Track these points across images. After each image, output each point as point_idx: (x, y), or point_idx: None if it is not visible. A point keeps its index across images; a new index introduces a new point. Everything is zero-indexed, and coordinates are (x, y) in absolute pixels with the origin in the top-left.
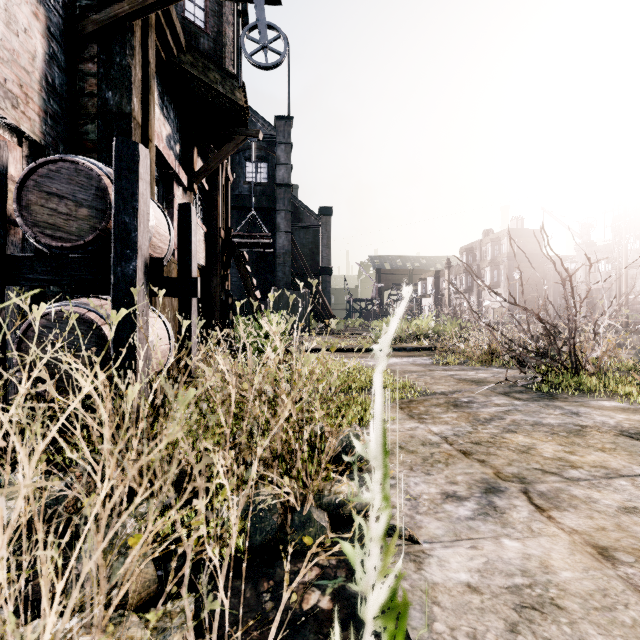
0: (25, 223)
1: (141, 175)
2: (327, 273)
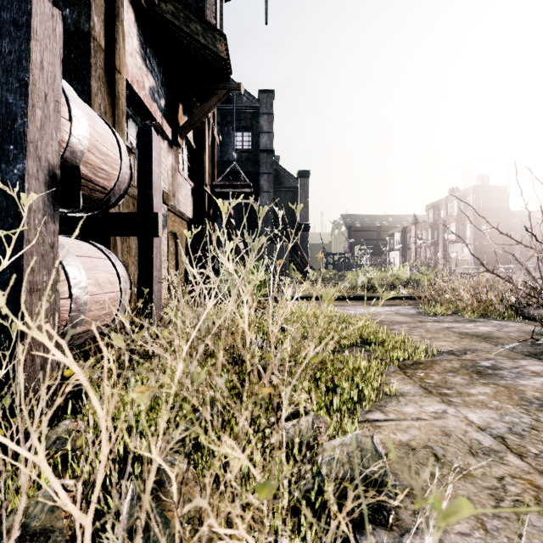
0: None
1: (37, 35)
2: (305, 229)
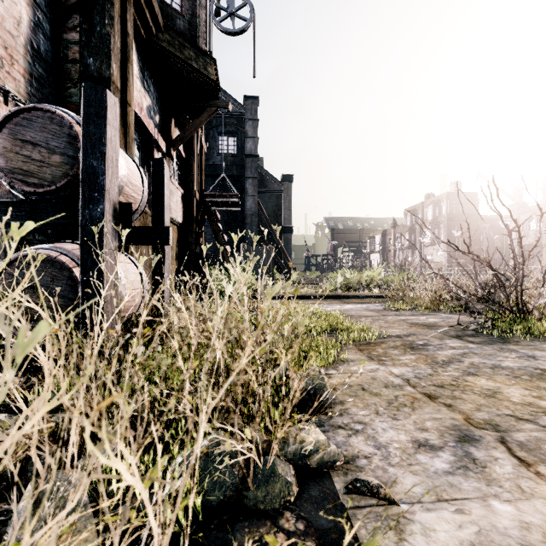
0: (0, 169)
1: (109, 121)
2: (288, 232)
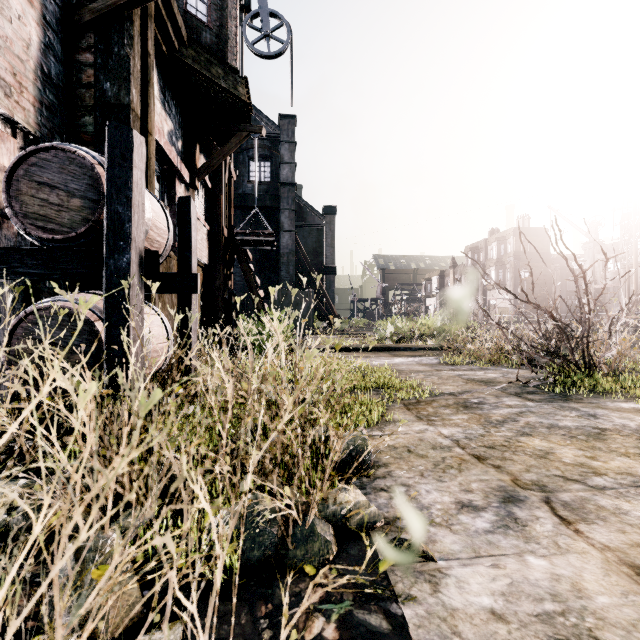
0: (15, 214)
1: (135, 163)
2: (331, 272)
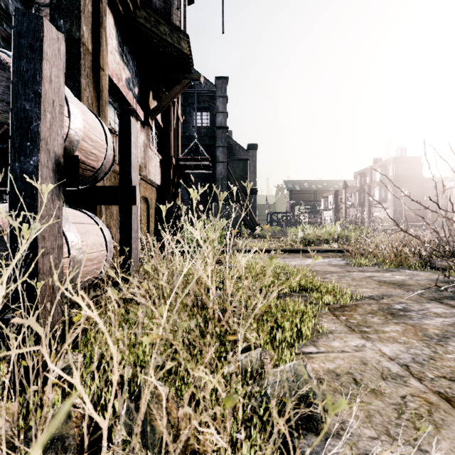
0: None
1: (47, 56)
2: (253, 193)
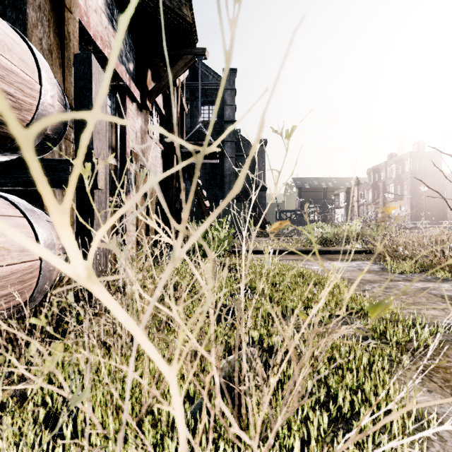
0: None
1: None
2: (262, 190)
